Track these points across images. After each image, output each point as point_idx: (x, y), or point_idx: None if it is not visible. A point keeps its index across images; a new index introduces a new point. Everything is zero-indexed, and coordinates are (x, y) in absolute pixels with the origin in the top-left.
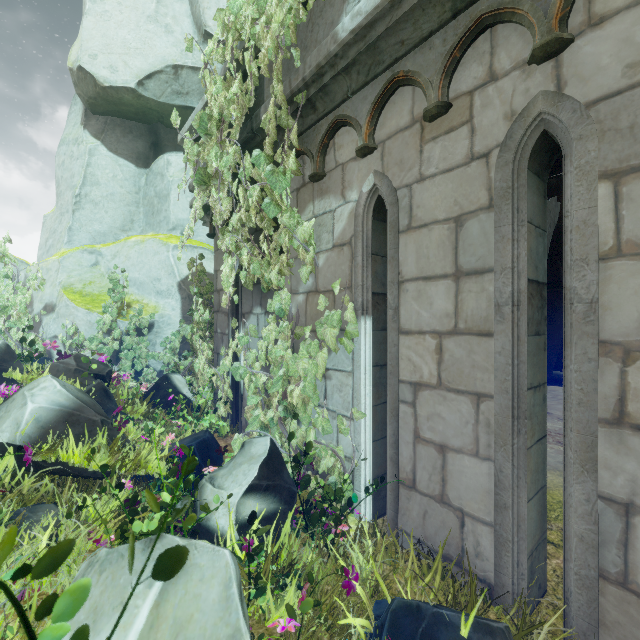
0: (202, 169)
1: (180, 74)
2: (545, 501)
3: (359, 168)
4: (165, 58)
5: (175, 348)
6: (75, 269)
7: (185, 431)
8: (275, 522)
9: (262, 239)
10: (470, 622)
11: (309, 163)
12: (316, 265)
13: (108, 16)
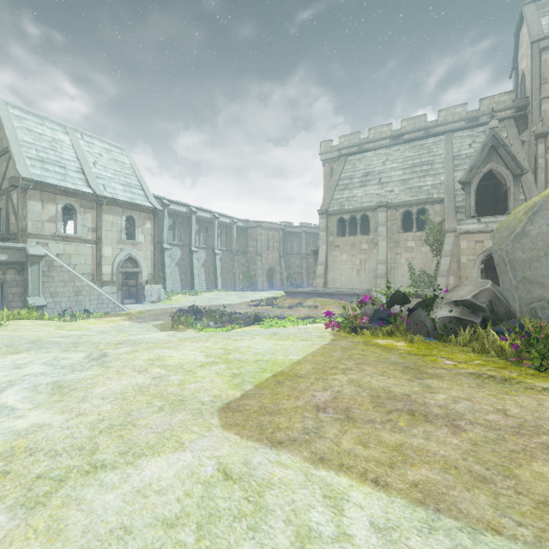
0: None
1: None
2: None
3: None
4: None
5: None
6: None
7: None
8: None
9: None
10: None
11: None
12: None
13: None
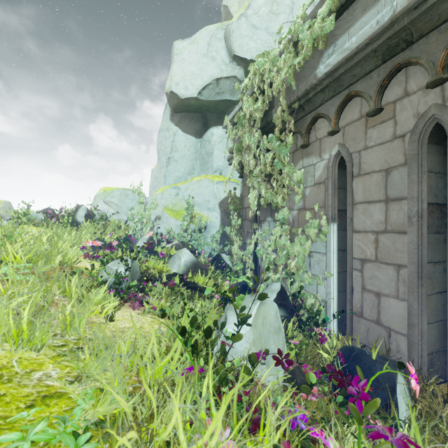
0: (239, 144)
1: (219, 83)
2: (445, 329)
3: (329, 141)
4: (212, 76)
5: (217, 240)
6: (168, 197)
7: (231, 282)
8: (284, 320)
9: (272, 180)
10: (376, 353)
11: (300, 138)
12: (304, 194)
13: (184, 60)
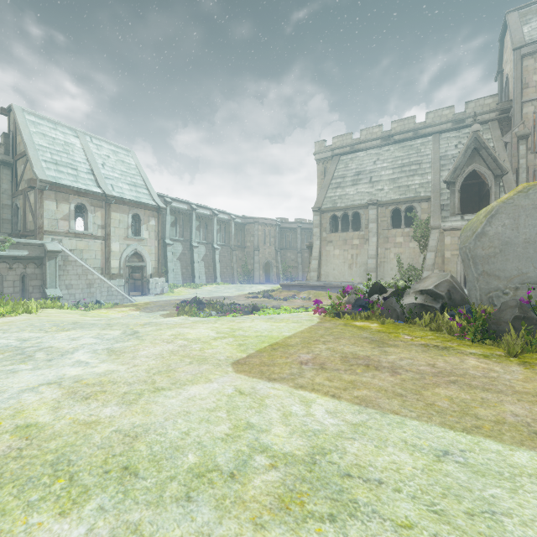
0: None
1: None
2: None
3: None
4: None
5: None
6: None
7: None
8: None
9: None
10: None
11: None
12: None
13: None
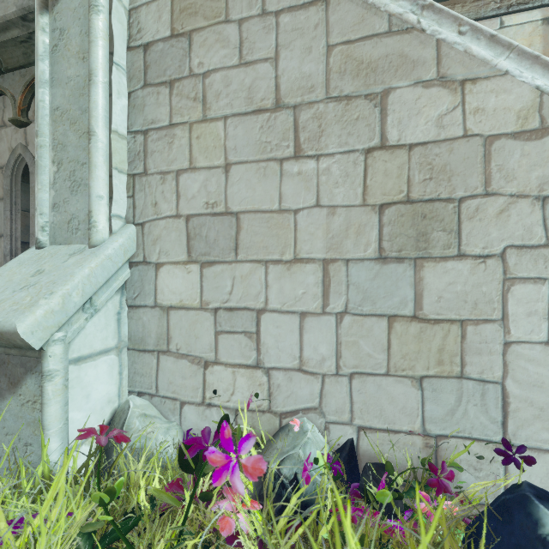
0: None
1: None
2: None
3: None
4: None
5: None
6: None
7: None
8: None
9: None
10: None
11: None
12: None
13: None
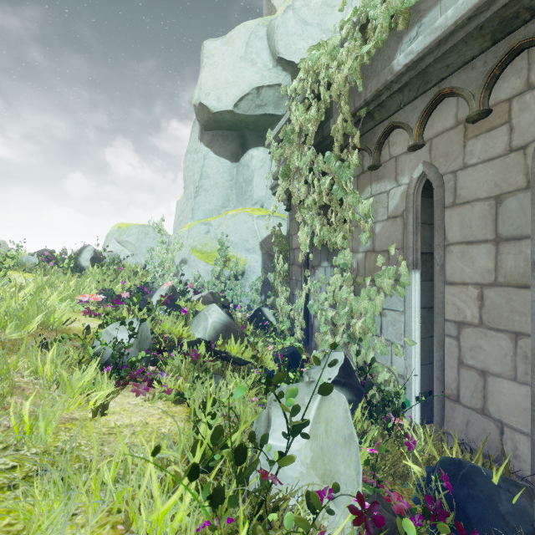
0: (285, 166)
1: (261, 92)
2: None
3: (410, 160)
4: (251, 84)
5: (258, 289)
6: (197, 236)
7: (276, 346)
8: (350, 406)
9: (330, 213)
10: (499, 474)
11: (367, 156)
12: (373, 232)
13: (216, 65)
